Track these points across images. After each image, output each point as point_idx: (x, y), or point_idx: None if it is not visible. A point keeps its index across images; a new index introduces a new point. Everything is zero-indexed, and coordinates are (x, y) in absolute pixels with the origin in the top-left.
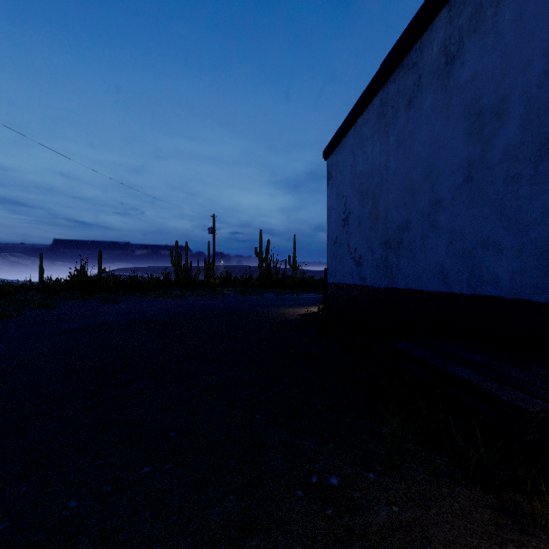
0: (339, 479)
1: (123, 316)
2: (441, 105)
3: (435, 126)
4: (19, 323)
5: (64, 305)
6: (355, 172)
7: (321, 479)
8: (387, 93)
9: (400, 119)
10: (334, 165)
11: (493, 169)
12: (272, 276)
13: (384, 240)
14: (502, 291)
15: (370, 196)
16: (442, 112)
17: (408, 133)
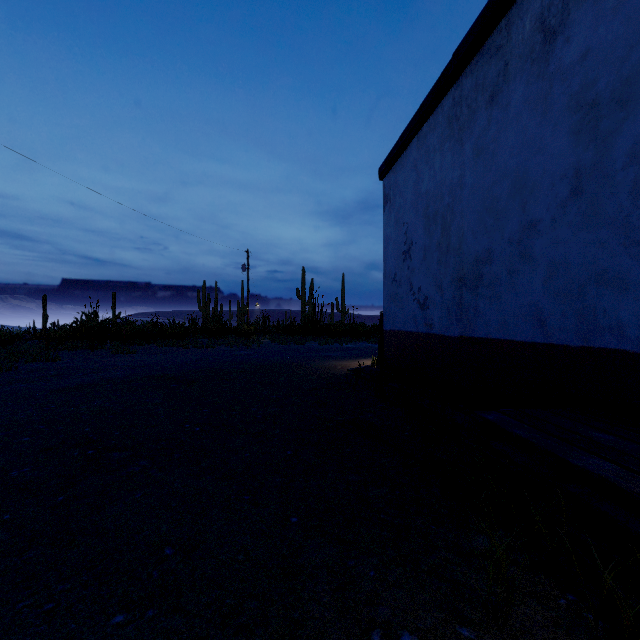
0: (415, 639)
1: (133, 370)
2: (536, 98)
3: (528, 126)
4: (6, 380)
5: (67, 357)
6: (419, 193)
7: (387, 637)
8: (461, 90)
9: (478, 121)
10: (392, 186)
11: (614, 177)
12: (316, 322)
13: (458, 276)
14: (627, 342)
15: (438, 221)
16: (537, 107)
17: (490, 138)
